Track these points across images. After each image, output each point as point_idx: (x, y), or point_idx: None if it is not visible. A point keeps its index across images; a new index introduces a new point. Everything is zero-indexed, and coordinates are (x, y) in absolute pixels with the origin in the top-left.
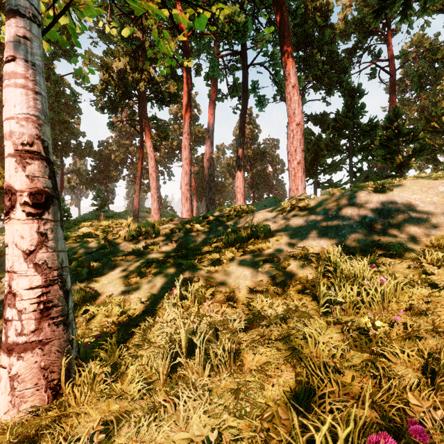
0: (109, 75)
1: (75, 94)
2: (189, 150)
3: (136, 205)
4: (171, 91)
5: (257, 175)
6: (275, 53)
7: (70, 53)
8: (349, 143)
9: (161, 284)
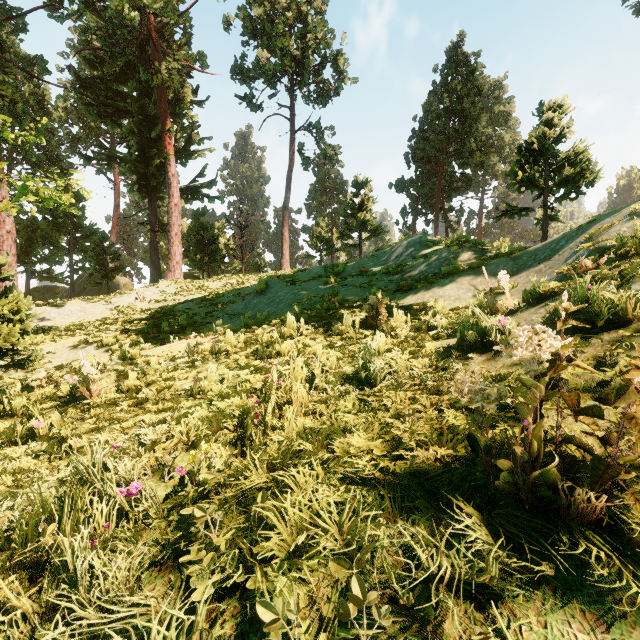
0: None
1: None
2: None
3: None
4: None
5: None
6: None
7: None
8: (71, 241)
9: None
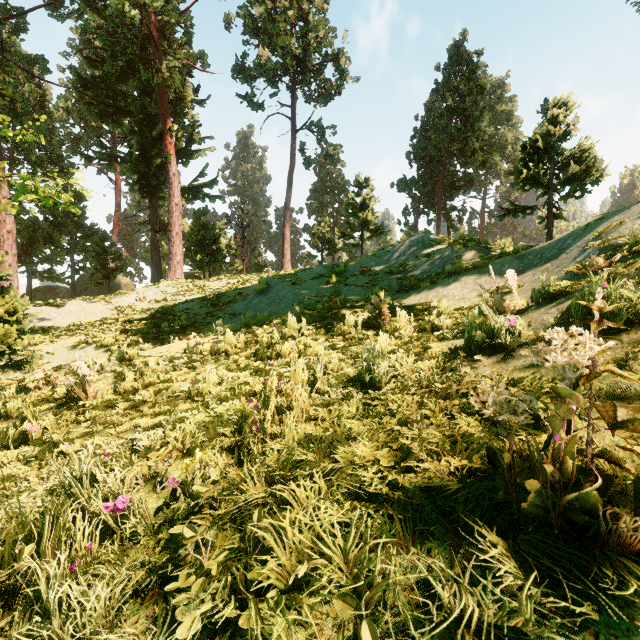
0: None
1: None
2: None
3: None
4: None
5: None
6: None
7: None
8: (72, 241)
9: None
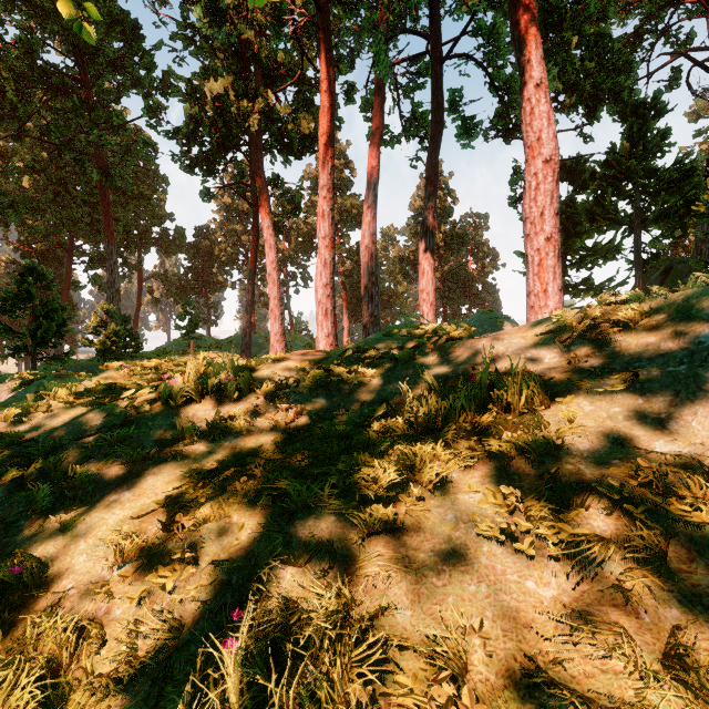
0: (202, 110)
1: (147, 144)
2: (330, 220)
3: (246, 328)
4: (304, 130)
5: (451, 276)
6: (497, 28)
7: (144, 82)
8: (635, 207)
9: (214, 568)
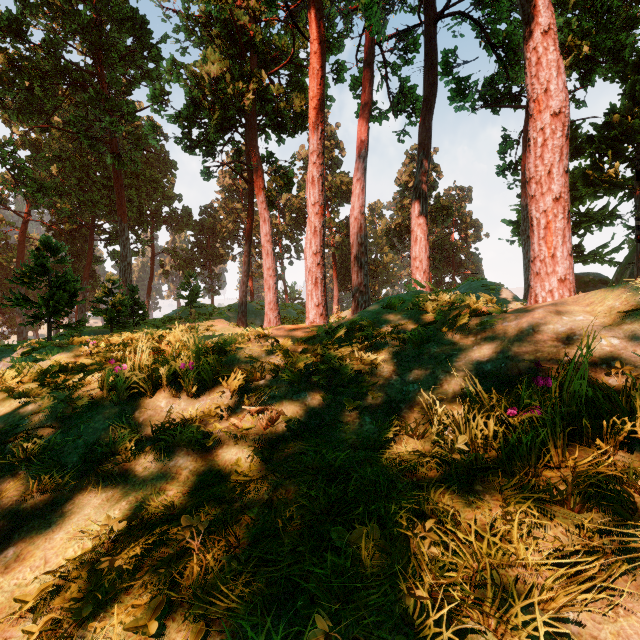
0: (202, 95)
1: (152, 128)
2: (320, 186)
3: (242, 297)
4: (296, 109)
5: (436, 246)
6: None
7: (152, 73)
8: (636, 170)
9: None
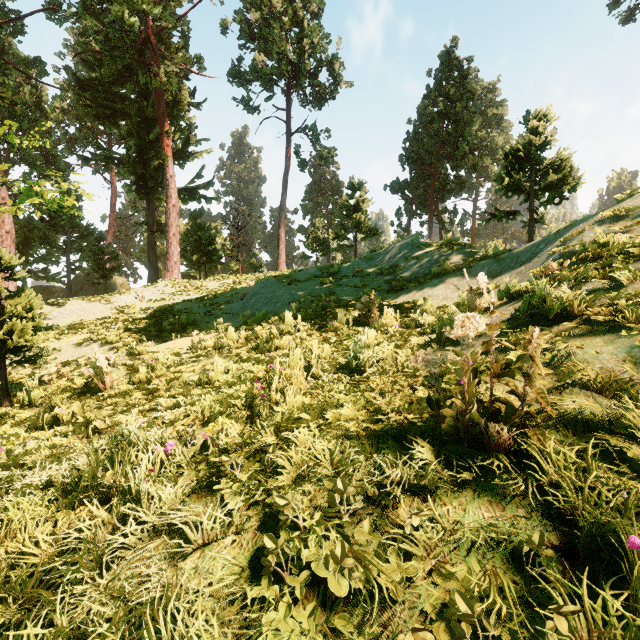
0: None
1: None
2: None
3: None
4: None
5: None
6: None
7: None
8: (68, 241)
9: None
